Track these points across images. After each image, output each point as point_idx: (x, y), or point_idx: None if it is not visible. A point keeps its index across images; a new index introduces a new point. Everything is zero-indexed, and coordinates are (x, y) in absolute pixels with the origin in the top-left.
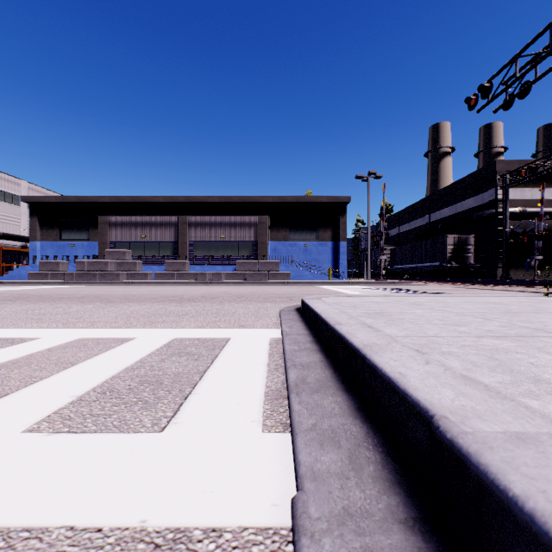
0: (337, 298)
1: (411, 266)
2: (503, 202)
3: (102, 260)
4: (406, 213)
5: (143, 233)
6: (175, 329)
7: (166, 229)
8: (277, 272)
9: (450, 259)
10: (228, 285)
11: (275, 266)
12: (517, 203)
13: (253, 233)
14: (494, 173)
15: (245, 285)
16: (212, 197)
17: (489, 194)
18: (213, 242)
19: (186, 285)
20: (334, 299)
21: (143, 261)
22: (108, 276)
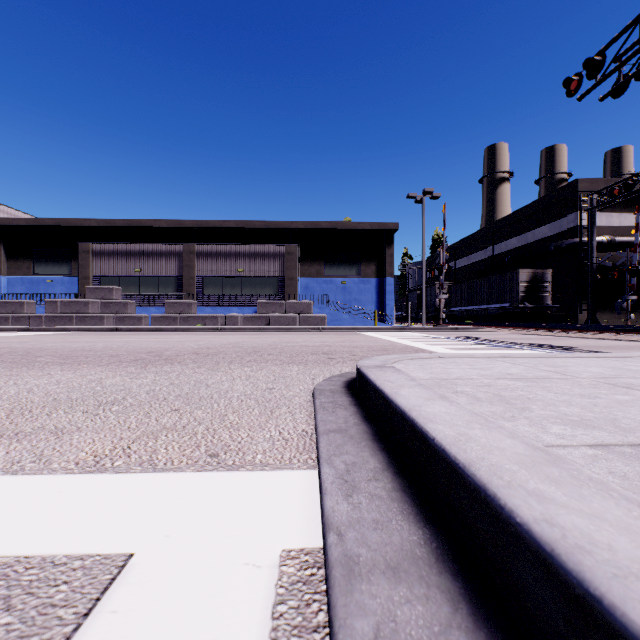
0: (426, 365)
1: (473, 309)
2: (588, 228)
3: (80, 299)
4: (464, 245)
5: (138, 265)
6: (10, 476)
7: (168, 261)
8: (309, 315)
9: (523, 299)
10: (245, 331)
11: (307, 308)
12: (603, 231)
13: (278, 266)
14: (576, 194)
15: (267, 331)
16: (228, 221)
17: (569, 220)
18: (228, 278)
19: (189, 333)
20: (422, 368)
21: (138, 301)
22: (88, 320)
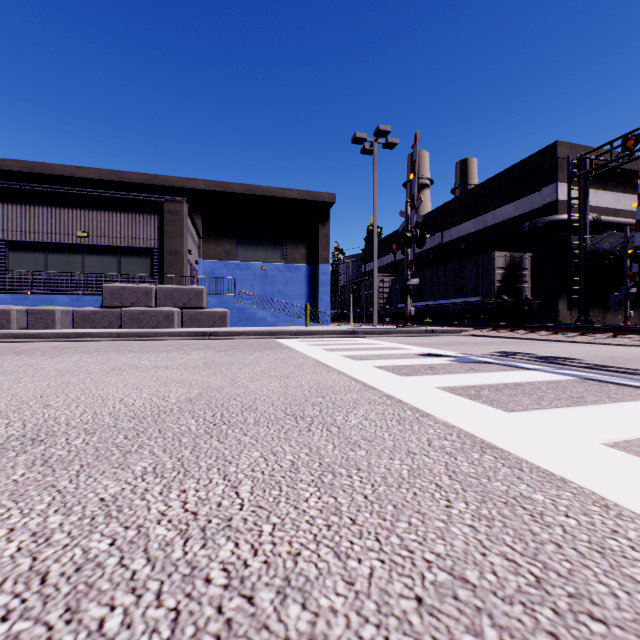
0: None
1: (428, 304)
2: (581, 199)
3: None
4: None
5: None
6: None
7: None
8: (199, 309)
9: (500, 291)
10: (38, 341)
11: (195, 298)
12: None
13: (153, 231)
14: (554, 161)
15: (93, 340)
16: (85, 168)
17: (544, 194)
18: (59, 246)
19: None
20: None
21: None
22: None
